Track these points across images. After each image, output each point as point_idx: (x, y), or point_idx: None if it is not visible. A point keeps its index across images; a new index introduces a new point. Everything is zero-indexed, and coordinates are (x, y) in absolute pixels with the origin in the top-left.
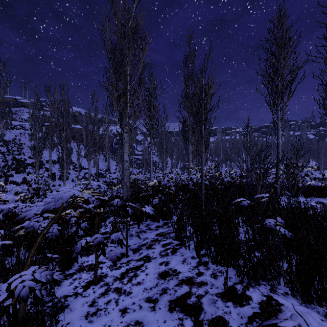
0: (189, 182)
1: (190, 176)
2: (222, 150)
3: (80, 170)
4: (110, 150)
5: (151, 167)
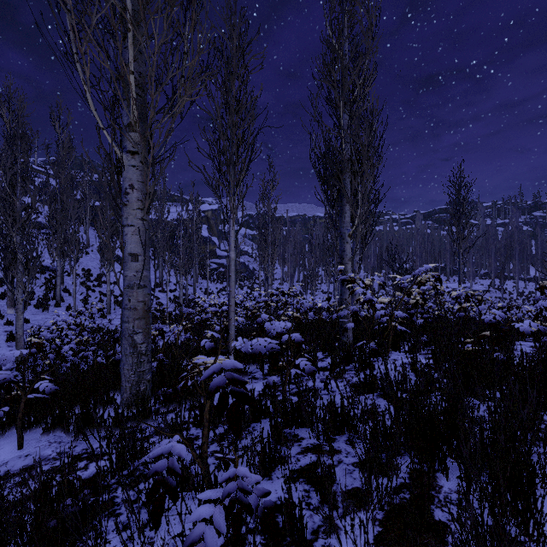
0: (349, 326)
1: (352, 307)
2: (374, 249)
3: (98, 286)
4: (163, 247)
5: (231, 278)
